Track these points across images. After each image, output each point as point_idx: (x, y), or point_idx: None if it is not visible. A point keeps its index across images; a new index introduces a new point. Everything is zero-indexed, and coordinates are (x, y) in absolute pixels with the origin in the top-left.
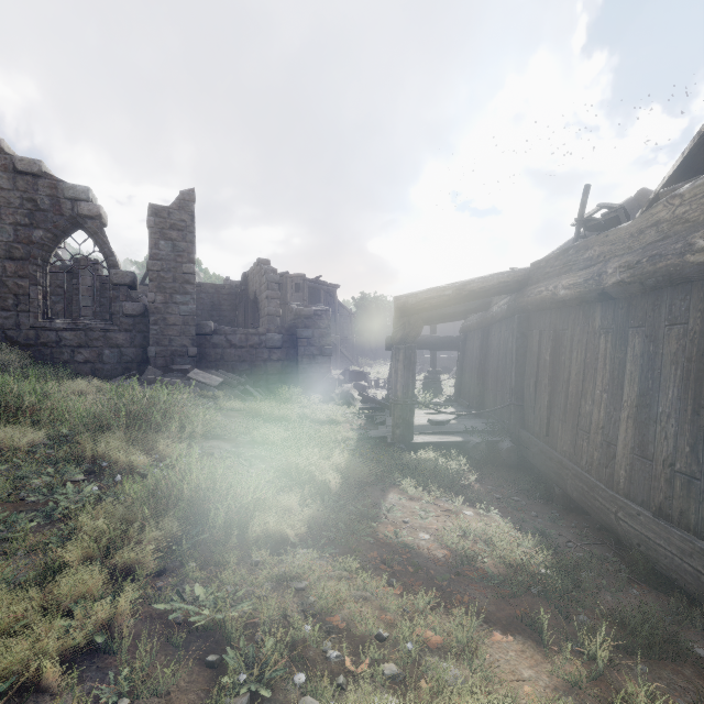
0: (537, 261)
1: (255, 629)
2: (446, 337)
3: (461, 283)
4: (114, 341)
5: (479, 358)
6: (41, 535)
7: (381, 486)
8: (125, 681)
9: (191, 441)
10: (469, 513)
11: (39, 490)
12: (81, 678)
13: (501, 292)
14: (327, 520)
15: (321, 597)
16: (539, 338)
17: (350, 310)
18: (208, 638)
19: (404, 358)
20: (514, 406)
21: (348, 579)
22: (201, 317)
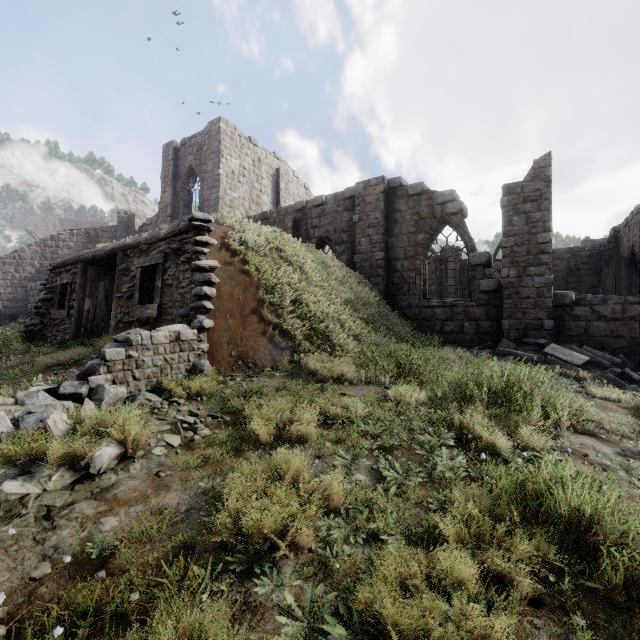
0: None
1: None
2: None
3: None
4: (472, 315)
5: None
6: (424, 490)
7: None
8: None
9: (556, 433)
10: None
11: (422, 444)
12: None
13: None
14: None
15: None
16: None
17: None
18: None
19: None
20: None
21: None
22: (554, 285)
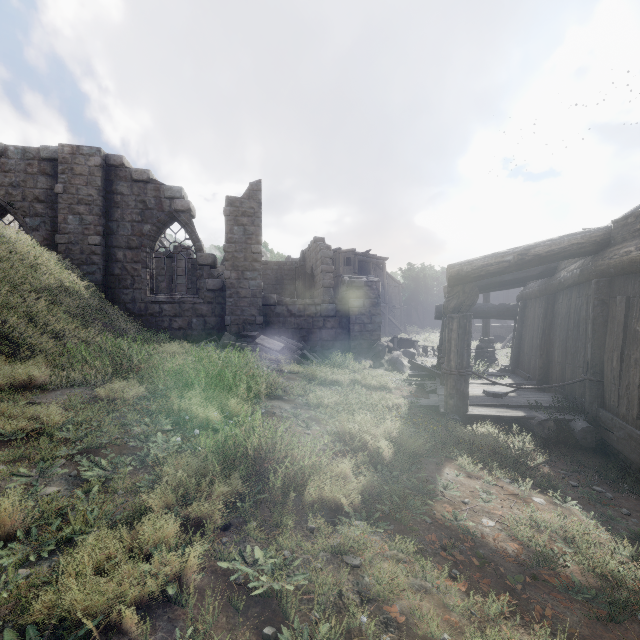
0: (622, 217)
1: (310, 604)
2: (500, 305)
3: (523, 247)
4: (200, 312)
5: (542, 327)
6: (135, 477)
7: (435, 459)
8: (190, 638)
9: (257, 401)
10: (539, 500)
11: (138, 436)
12: (155, 626)
13: (573, 255)
14: (380, 491)
15: (377, 580)
16: (626, 305)
17: (398, 281)
18: (265, 605)
19: (458, 327)
20: (590, 382)
21: (404, 562)
22: (267, 290)
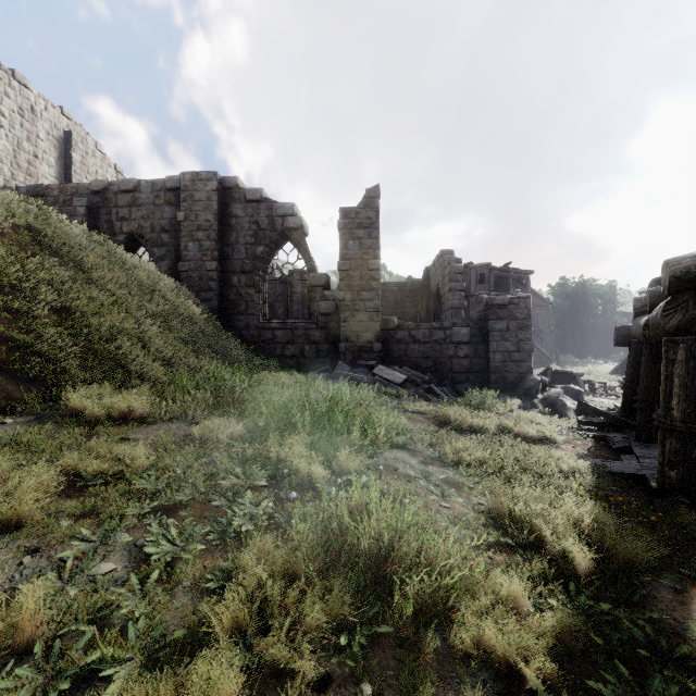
0: None
1: None
2: None
3: None
4: (313, 338)
5: None
6: (208, 560)
7: (668, 579)
8: None
9: (373, 451)
10: None
11: (226, 491)
12: None
13: None
14: (585, 643)
15: None
16: None
17: (546, 299)
18: None
19: (686, 356)
20: None
21: None
22: (386, 315)
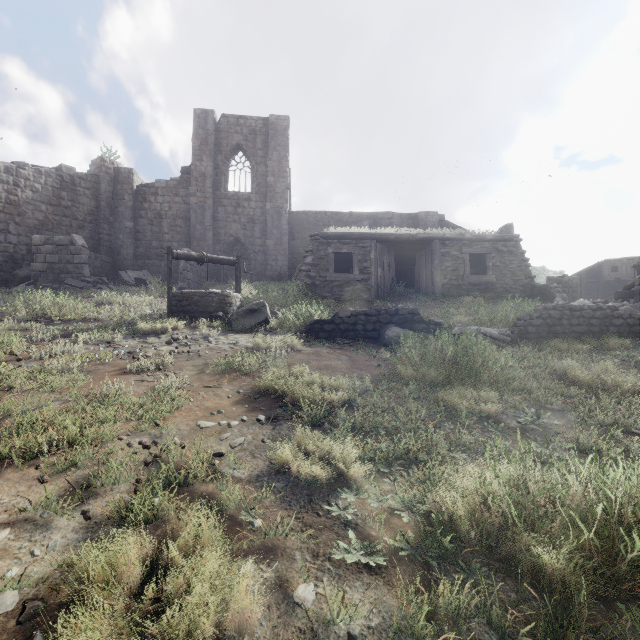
0: None
1: None
2: None
3: None
4: None
5: None
6: None
7: None
8: None
9: None
10: None
11: None
12: None
13: None
14: None
15: None
16: None
17: None
18: None
19: None
20: None
21: None
22: None
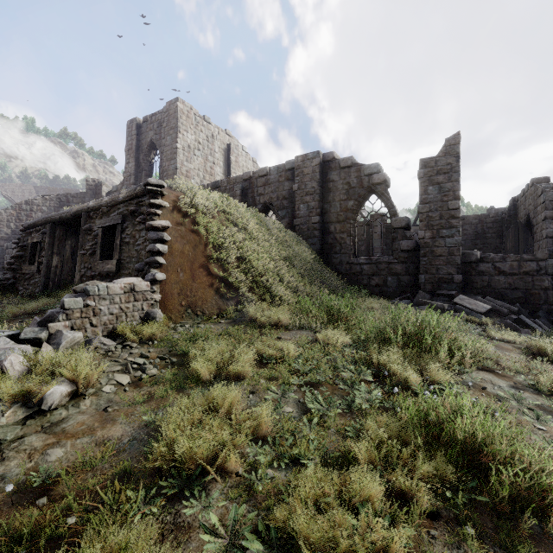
0: None
1: None
2: None
3: None
4: (394, 271)
5: None
6: (343, 420)
7: None
8: None
9: (460, 369)
10: None
11: (345, 380)
12: None
13: None
14: None
15: None
16: None
17: None
18: None
19: None
20: None
21: None
22: (464, 246)
